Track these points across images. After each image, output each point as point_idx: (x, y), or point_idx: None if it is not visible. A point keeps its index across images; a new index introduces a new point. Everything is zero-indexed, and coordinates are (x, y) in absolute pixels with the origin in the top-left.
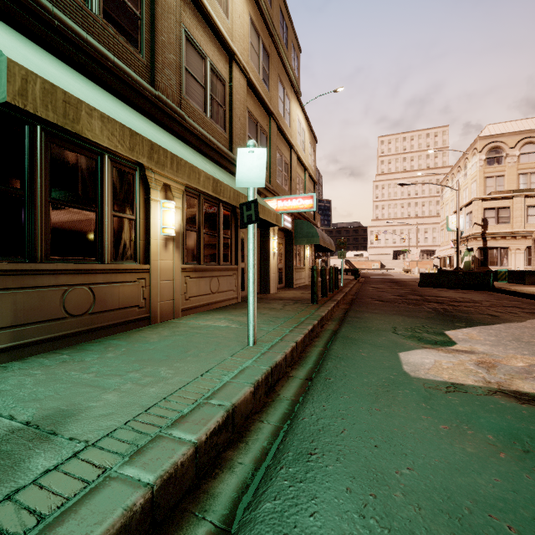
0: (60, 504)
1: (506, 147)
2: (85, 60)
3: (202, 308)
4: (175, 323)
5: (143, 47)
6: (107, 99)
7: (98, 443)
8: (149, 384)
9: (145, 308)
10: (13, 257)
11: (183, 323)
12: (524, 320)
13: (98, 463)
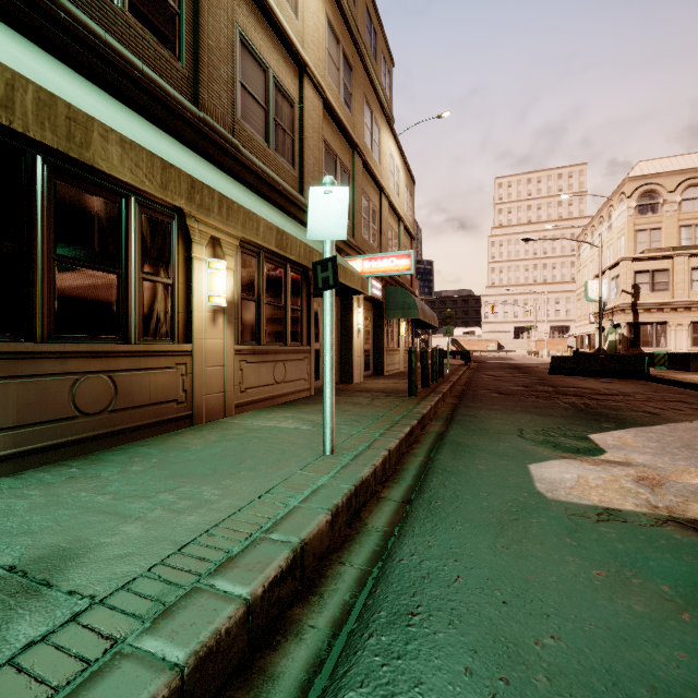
0: (44, 697)
1: (663, 191)
2: (103, 68)
3: (263, 404)
4: (227, 423)
5: (183, 53)
6: (132, 119)
7: (108, 599)
8: (186, 511)
9: (186, 404)
10: (4, 335)
11: (237, 424)
12: (694, 419)
13: (105, 631)
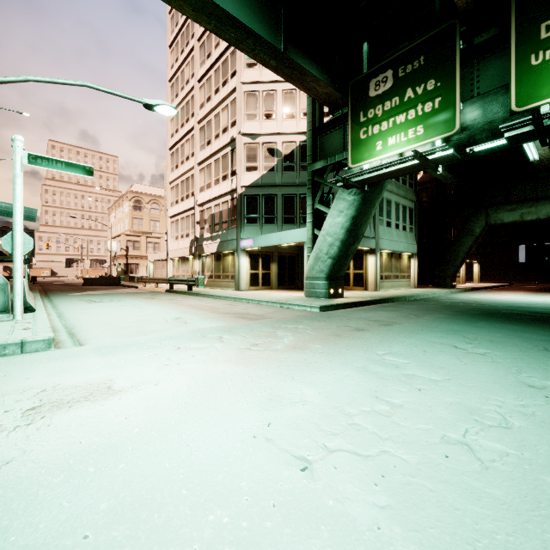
0: None
1: (144, 202)
2: None
3: None
4: None
5: None
6: None
7: None
8: None
9: None
10: None
11: None
12: (109, 290)
13: None
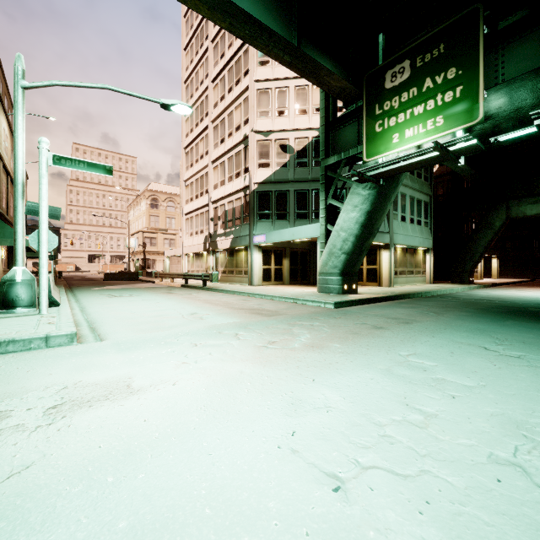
0: None
1: (160, 200)
2: None
3: None
4: None
5: None
6: None
7: None
8: None
9: None
10: None
11: None
12: (128, 285)
13: None
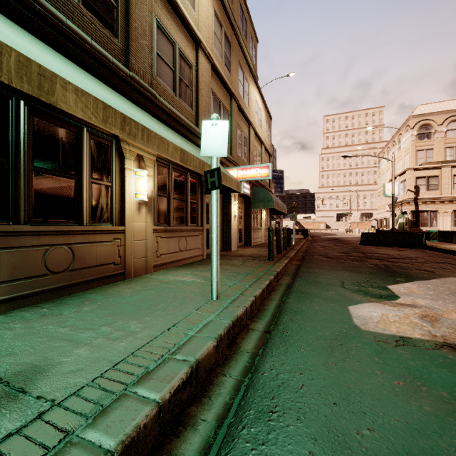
0: None
1: (434, 124)
2: (65, 42)
3: (172, 265)
4: (148, 278)
5: (118, 32)
6: (84, 76)
7: (64, 402)
8: (119, 339)
9: (121, 265)
10: None
11: (154, 278)
12: None
13: (61, 426)
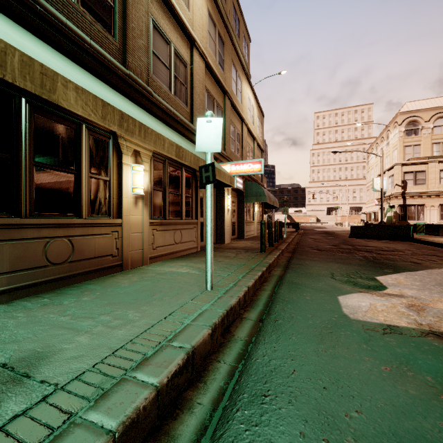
0: None
1: (422, 121)
2: (65, 42)
3: (167, 257)
4: (144, 269)
5: (116, 32)
6: (83, 74)
7: (66, 386)
8: (117, 327)
9: (118, 257)
10: (1, 213)
11: (150, 270)
12: None
13: (64, 408)
